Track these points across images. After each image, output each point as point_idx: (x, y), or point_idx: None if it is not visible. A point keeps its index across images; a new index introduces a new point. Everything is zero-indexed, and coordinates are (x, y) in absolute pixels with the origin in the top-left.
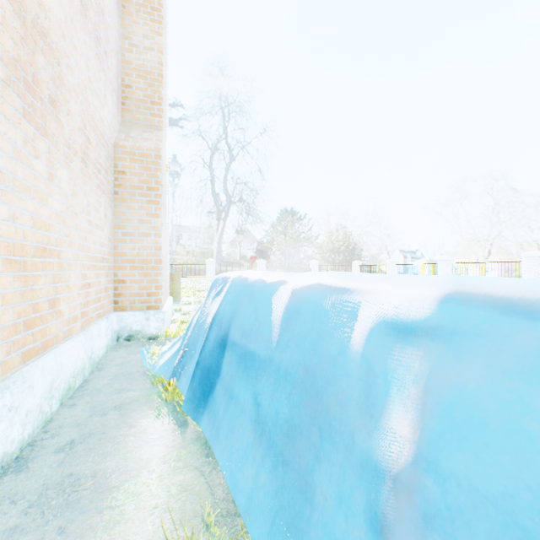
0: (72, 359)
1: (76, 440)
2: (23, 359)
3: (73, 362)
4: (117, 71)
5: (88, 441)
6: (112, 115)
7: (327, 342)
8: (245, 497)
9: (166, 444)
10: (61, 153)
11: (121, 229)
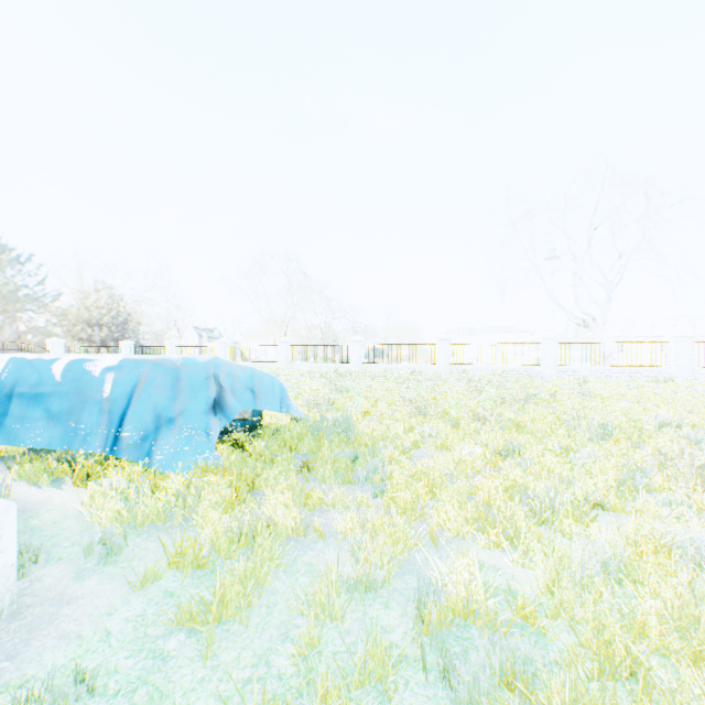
0: None
1: None
2: None
3: None
4: None
5: None
6: None
7: (87, 377)
8: (48, 442)
9: None
10: None
11: None
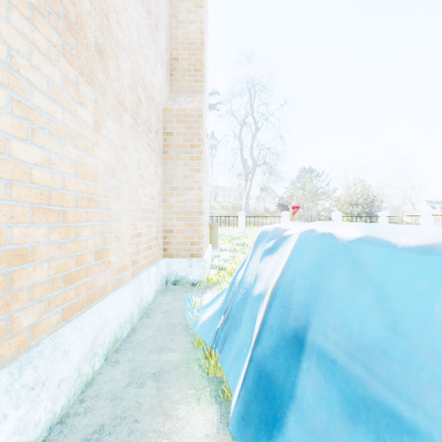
0: (119, 309)
1: (105, 427)
2: (63, 316)
3: (120, 312)
4: (166, 47)
5: (116, 433)
6: (162, 84)
7: None
8: None
9: None
10: (110, 106)
11: (168, 185)
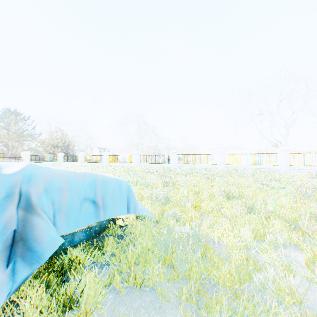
0: None
1: None
2: None
3: None
4: None
5: None
6: None
7: None
8: None
9: None
10: None
11: None
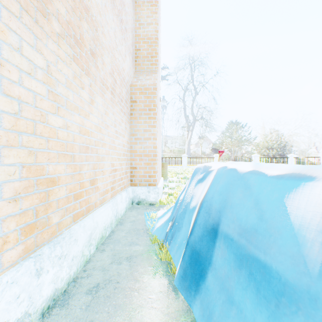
0: (104, 218)
1: (100, 285)
2: (73, 219)
3: (104, 220)
4: (132, 42)
5: (106, 288)
6: (129, 67)
7: None
8: None
9: (161, 309)
10: (98, 87)
11: (134, 136)
